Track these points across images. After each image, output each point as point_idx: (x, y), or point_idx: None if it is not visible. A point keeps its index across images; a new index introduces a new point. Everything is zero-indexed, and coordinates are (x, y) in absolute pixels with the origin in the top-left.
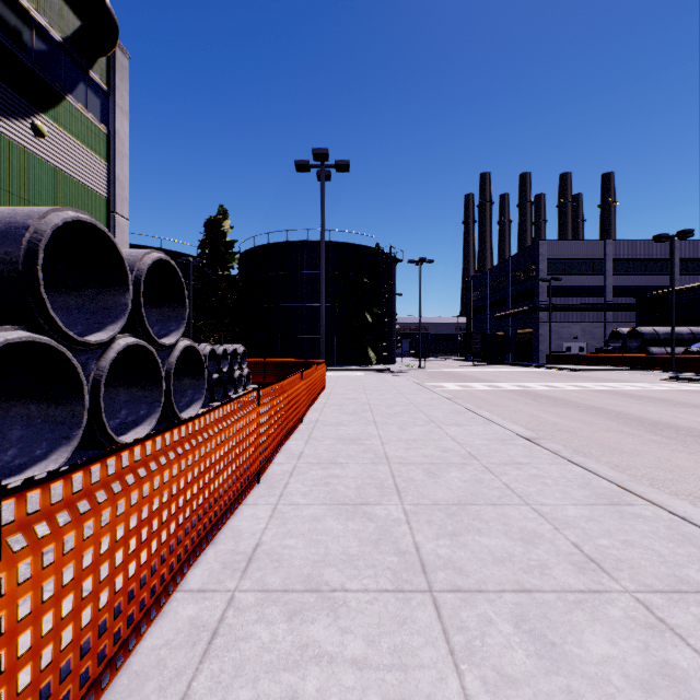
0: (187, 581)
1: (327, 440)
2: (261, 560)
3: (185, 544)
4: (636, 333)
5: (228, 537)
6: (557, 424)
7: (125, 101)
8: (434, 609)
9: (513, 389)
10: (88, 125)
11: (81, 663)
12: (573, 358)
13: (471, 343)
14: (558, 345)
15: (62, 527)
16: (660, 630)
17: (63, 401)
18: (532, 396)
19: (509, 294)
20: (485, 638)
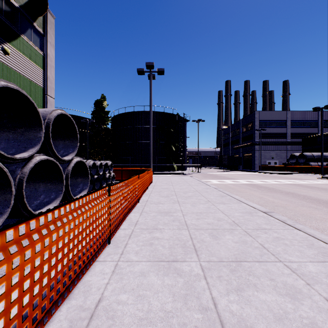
0: None
1: (152, 213)
2: (100, 317)
3: (33, 316)
4: (302, 155)
5: (80, 292)
6: (274, 202)
7: (52, 39)
8: None
9: (246, 183)
10: (32, 50)
11: None
12: (272, 167)
13: (223, 160)
14: (264, 161)
15: None
16: None
17: (0, 192)
18: (256, 186)
19: (240, 137)
20: None
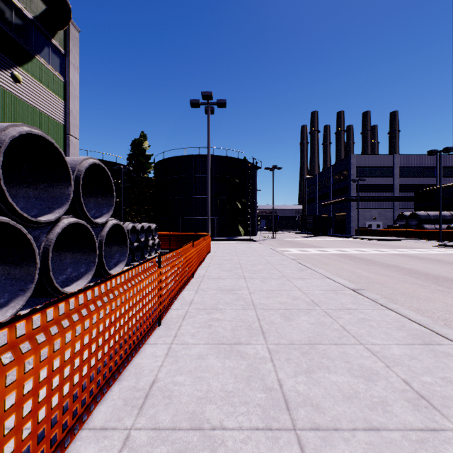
0: (93, 418)
1: (211, 290)
2: (156, 397)
3: (90, 389)
4: (414, 215)
5: (131, 374)
6: (369, 278)
7: (76, 60)
8: (299, 449)
9: (336, 253)
10: (50, 75)
11: None
12: (373, 231)
13: (306, 222)
14: (363, 223)
15: None
16: None
17: (21, 264)
18: (349, 257)
19: (330, 190)
20: None
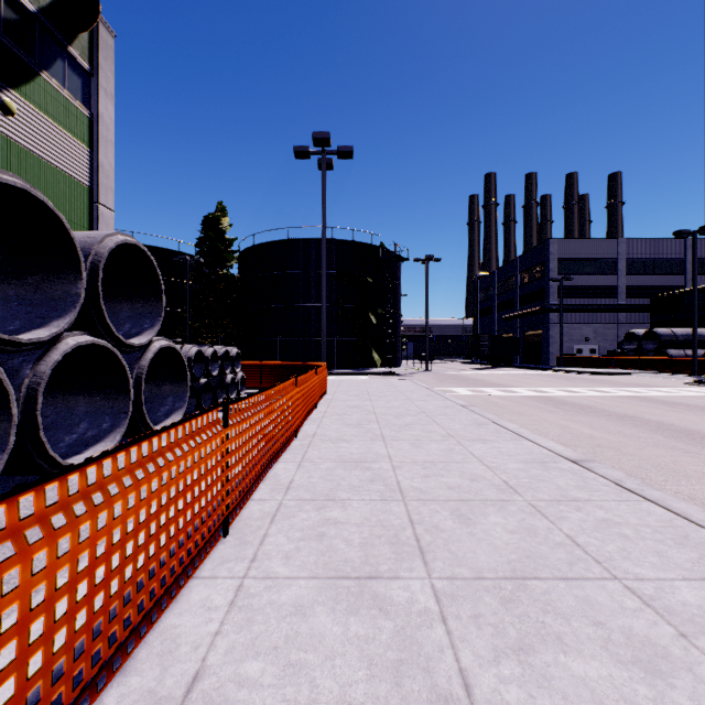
0: None
1: (325, 462)
2: None
3: None
4: (652, 334)
5: (151, 656)
6: (594, 438)
7: (110, 82)
8: None
9: (530, 395)
10: (66, 106)
11: None
12: (585, 360)
13: (479, 346)
14: (569, 347)
15: None
16: None
17: None
18: (553, 402)
19: (517, 295)
20: None
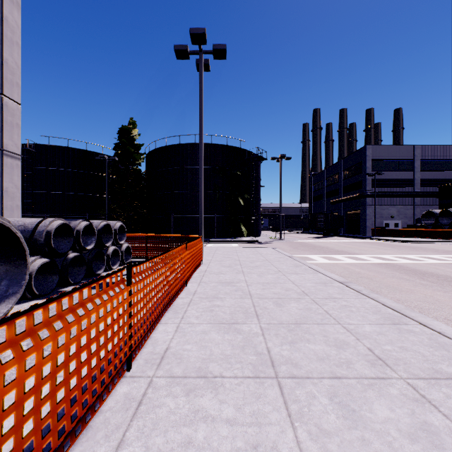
0: None
1: None
2: None
3: None
4: (446, 212)
5: None
6: None
7: None
8: None
9: (380, 263)
10: None
11: None
12: (394, 231)
13: (317, 221)
14: (379, 222)
15: None
16: None
17: None
18: (412, 272)
19: (341, 186)
20: None
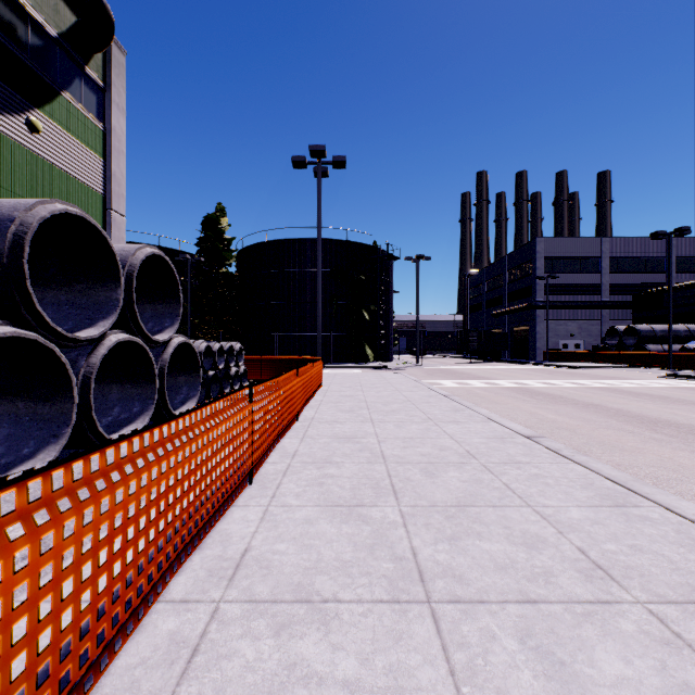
0: (169, 590)
1: (322, 438)
2: (250, 567)
3: (167, 551)
4: (632, 330)
5: (215, 541)
6: (556, 422)
7: (121, 97)
8: (433, 623)
9: (510, 387)
10: (83, 121)
11: (37, 693)
12: (570, 355)
13: (468, 341)
14: (555, 342)
15: (13, 542)
16: (677, 647)
17: (52, 399)
18: (529, 393)
19: (505, 292)
20: (488, 655)
